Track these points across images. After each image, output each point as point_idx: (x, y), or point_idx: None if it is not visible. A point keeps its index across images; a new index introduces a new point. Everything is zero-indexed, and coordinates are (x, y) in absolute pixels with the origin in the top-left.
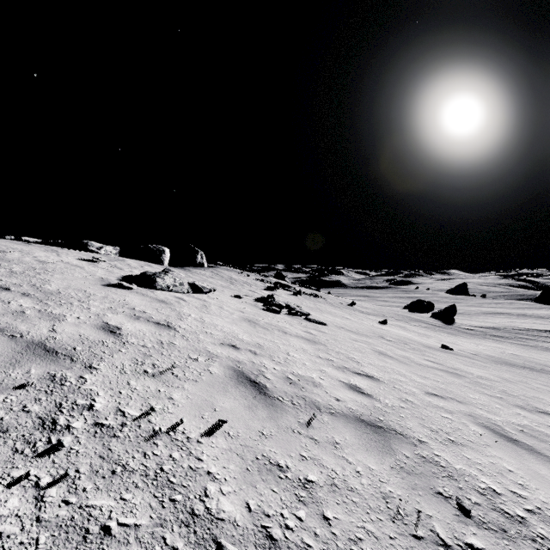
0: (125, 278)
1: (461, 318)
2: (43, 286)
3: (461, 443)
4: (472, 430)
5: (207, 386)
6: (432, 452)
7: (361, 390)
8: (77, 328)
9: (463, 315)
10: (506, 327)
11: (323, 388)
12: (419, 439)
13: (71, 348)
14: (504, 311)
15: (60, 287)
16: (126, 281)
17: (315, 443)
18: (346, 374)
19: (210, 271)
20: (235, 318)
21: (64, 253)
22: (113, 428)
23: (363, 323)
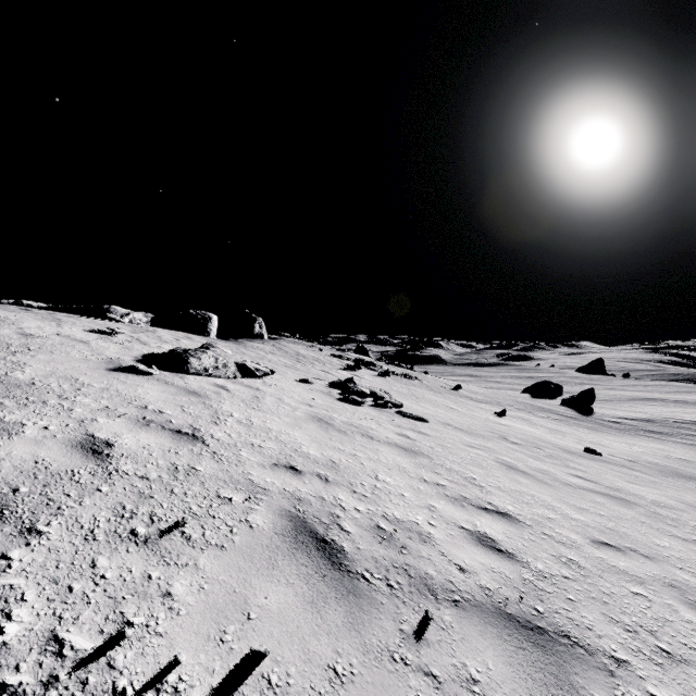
0: (148, 357)
1: (600, 406)
2: (10, 374)
3: (682, 658)
4: (688, 622)
5: (240, 557)
6: (645, 689)
7: (495, 545)
8: (36, 448)
9: (603, 402)
10: (664, 419)
11: (436, 544)
12: (614, 655)
13: (9, 490)
14: (657, 396)
15: (38, 374)
16: (147, 362)
17: (435, 688)
18: (468, 511)
19: (270, 345)
20: (299, 416)
21: (70, 322)
22: (22, 695)
23: (474, 416)
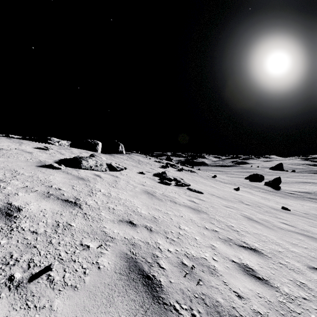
0: (62, 160)
1: (283, 185)
2: None
3: None
4: None
5: (87, 296)
6: None
7: (255, 274)
8: None
9: (284, 184)
10: (315, 192)
11: (219, 275)
12: None
13: None
14: (309, 181)
15: None
16: (60, 163)
17: None
18: (234, 249)
19: (126, 156)
20: (137, 191)
21: (27, 143)
22: None
23: (224, 190)
